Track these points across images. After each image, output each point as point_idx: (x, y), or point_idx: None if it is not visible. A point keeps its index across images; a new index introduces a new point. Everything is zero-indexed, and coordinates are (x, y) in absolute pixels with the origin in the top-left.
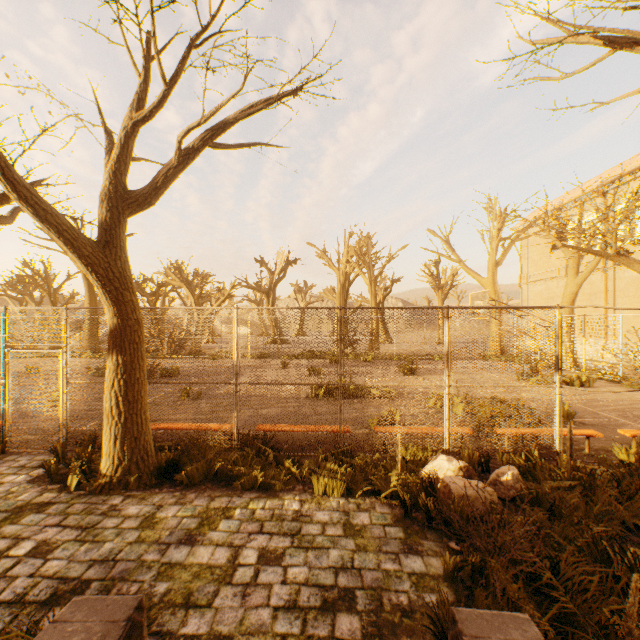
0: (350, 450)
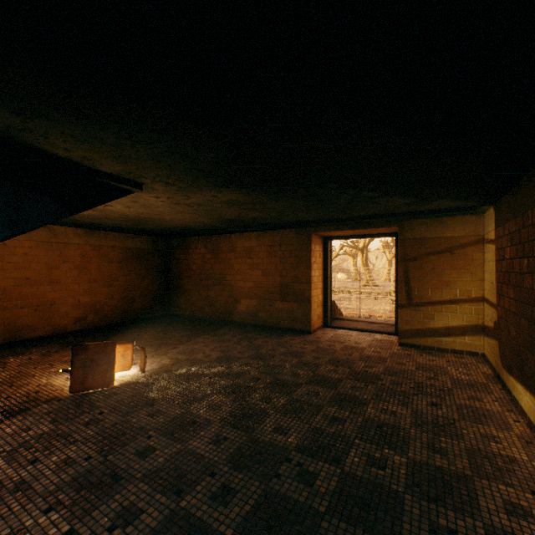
0: None
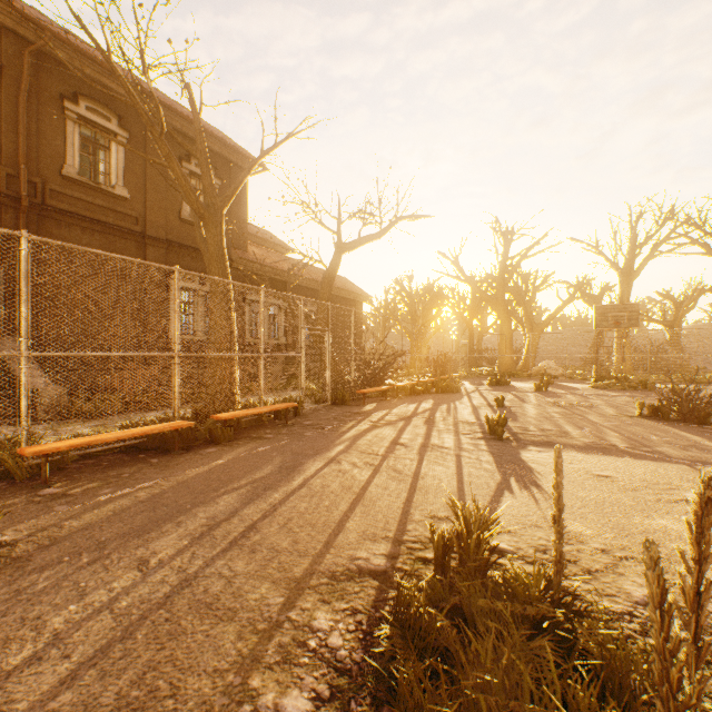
0: (9, 465)
